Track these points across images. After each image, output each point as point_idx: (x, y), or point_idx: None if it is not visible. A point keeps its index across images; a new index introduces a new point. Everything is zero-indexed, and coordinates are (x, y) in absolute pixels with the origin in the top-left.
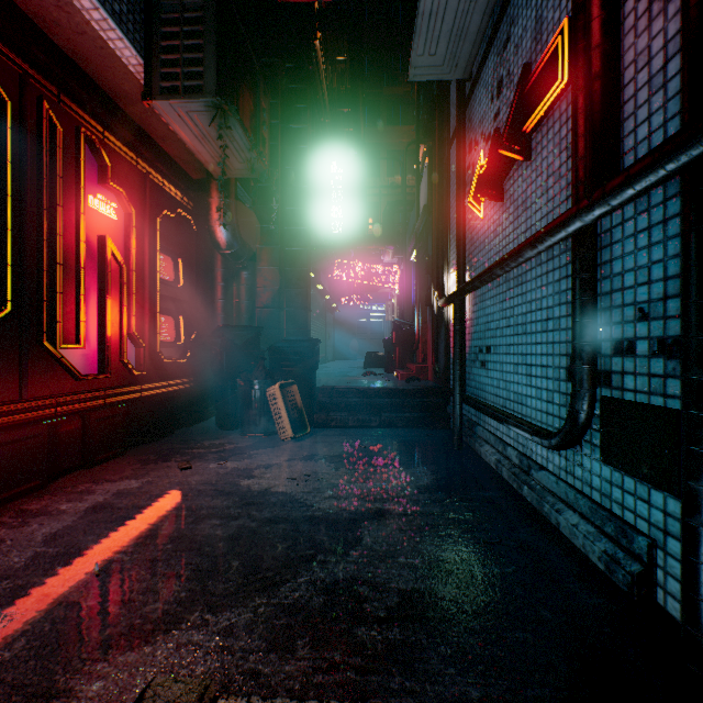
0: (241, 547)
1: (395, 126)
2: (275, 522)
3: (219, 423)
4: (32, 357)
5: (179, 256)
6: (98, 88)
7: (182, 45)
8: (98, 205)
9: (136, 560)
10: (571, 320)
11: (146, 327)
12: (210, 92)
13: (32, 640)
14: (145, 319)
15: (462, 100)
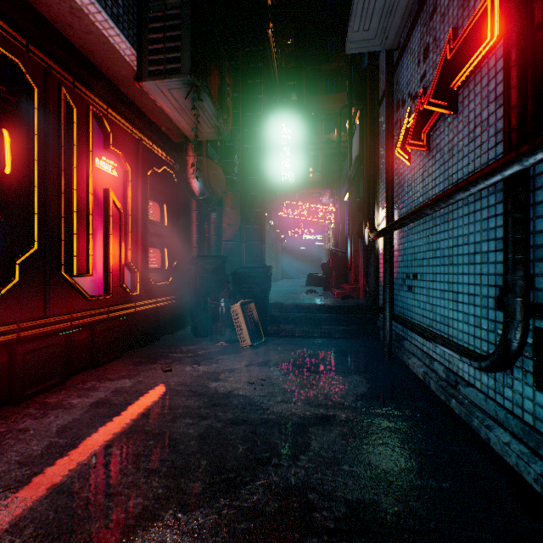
0: (208, 446)
1: (331, 94)
2: (236, 423)
3: (194, 331)
4: (53, 283)
5: (164, 202)
6: (102, 75)
7: (165, 37)
8: (103, 165)
9: (125, 454)
10: (503, 256)
11: (139, 258)
12: (186, 73)
13: (38, 528)
14: (138, 251)
15: (391, 67)
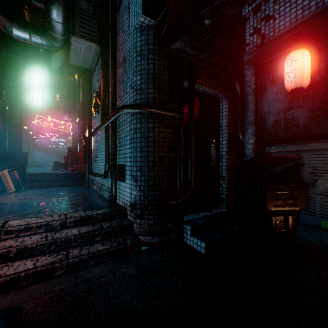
0: (3, 210)
1: None
2: (15, 206)
3: None
4: None
5: None
6: None
7: None
8: None
9: None
10: (105, 148)
11: None
12: None
13: None
14: None
15: (91, 74)
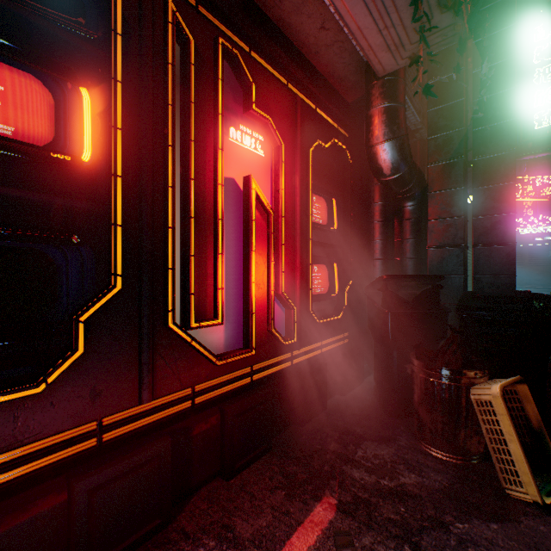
0: None
1: None
2: None
3: (379, 402)
4: (156, 344)
5: (332, 195)
6: None
7: None
8: (240, 139)
9: None
10: None
11: (296, 284)
12: None
13: None
14: (295, 273)
15: None
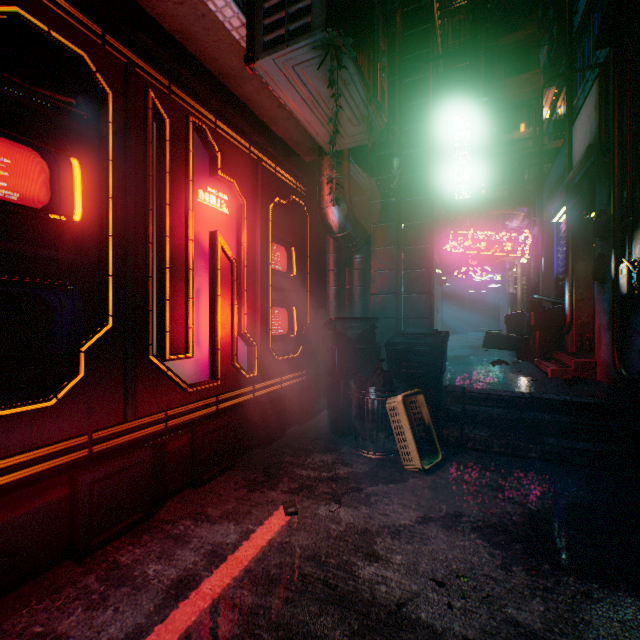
0: None
1: (513, 77)
2: None
3: (330, 425)
4: (137, 373)
5: (292, 244)
6: (207, 72)
7: None
8: (208, 200)
9: None
10: None
11: (257, 325)
12: (318, 27)
13: None
14: (256, 315)
15: None
